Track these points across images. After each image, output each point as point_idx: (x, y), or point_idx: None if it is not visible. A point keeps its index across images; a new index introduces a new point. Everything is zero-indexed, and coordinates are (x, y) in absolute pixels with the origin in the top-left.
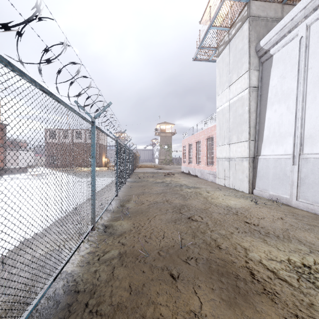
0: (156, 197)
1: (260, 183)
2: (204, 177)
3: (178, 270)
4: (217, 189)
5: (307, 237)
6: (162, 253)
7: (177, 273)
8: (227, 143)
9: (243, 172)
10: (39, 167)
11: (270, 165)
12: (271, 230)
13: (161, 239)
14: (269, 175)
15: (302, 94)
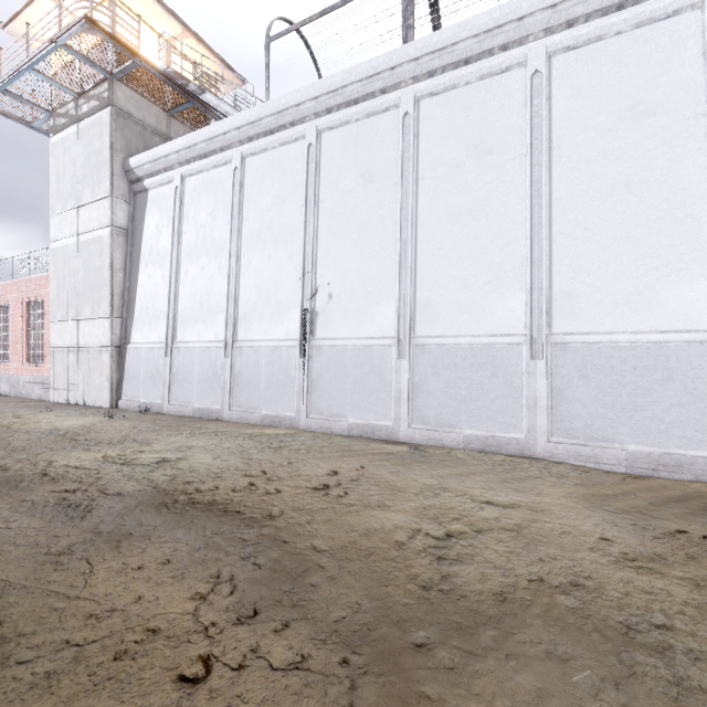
0: None
1: (130, 388)
2: (20, 393)
3: None
4: (45, 410)
5: (149, 435)
6: None
7: None
8: (73, 317)
9: (102, 373)
10: None
11: (142, 359)
12: (108, 439)
13: None
14: (141, 374)
15: (177, 263)
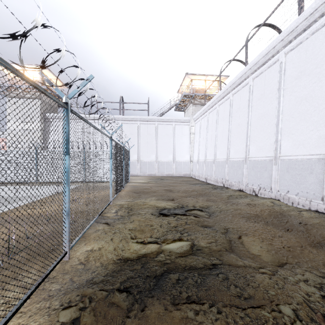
0: None
1: None
2: None
3: None
4: None
5: None
6: None
7: None
8: None
9: None
10: None
11: None
12: None
13: None
14: None
15: None
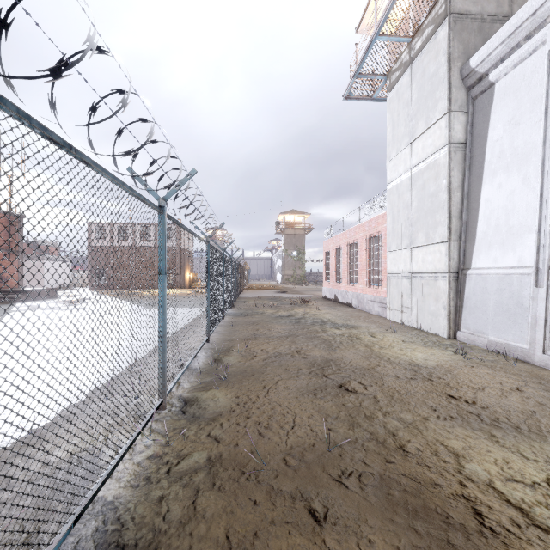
0: (278, 344)
1: (471, 320)
2: (364, 307)
3: (324, 501)
4: (388, 330)
5: None
6: (292, 461)
7: (323, 509)
8: (406, 246)
9: (437, 299)
10: (41, 296)
11: (490, 287)
12: (501, 413)
13: (289, 431)
14: (489, 306)
15: None
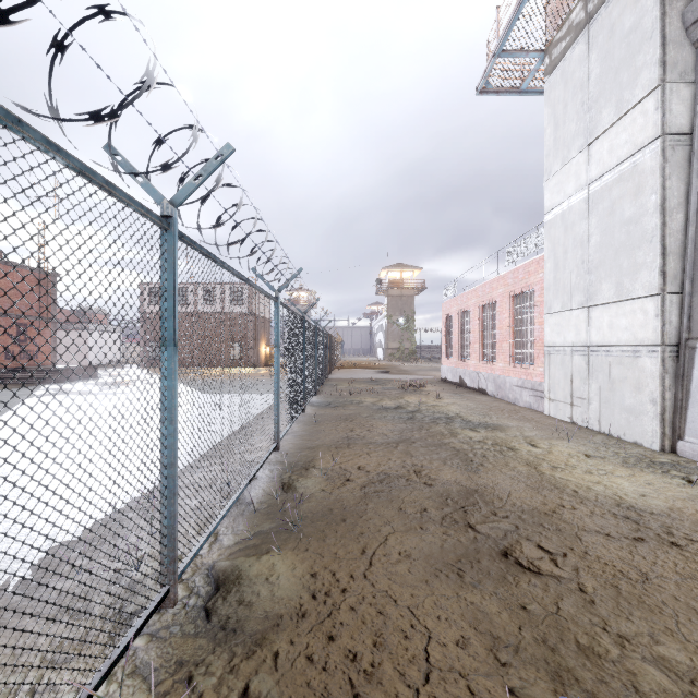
0: (384, 456)
1: None
2: (506, 396)
3: None
4: (554, 434)
5: None
6: None
7: None
8: (579, 304)
9: (639, 388)
10: None
11: None
12: None
13: (419, 692)
14: None
15: None
